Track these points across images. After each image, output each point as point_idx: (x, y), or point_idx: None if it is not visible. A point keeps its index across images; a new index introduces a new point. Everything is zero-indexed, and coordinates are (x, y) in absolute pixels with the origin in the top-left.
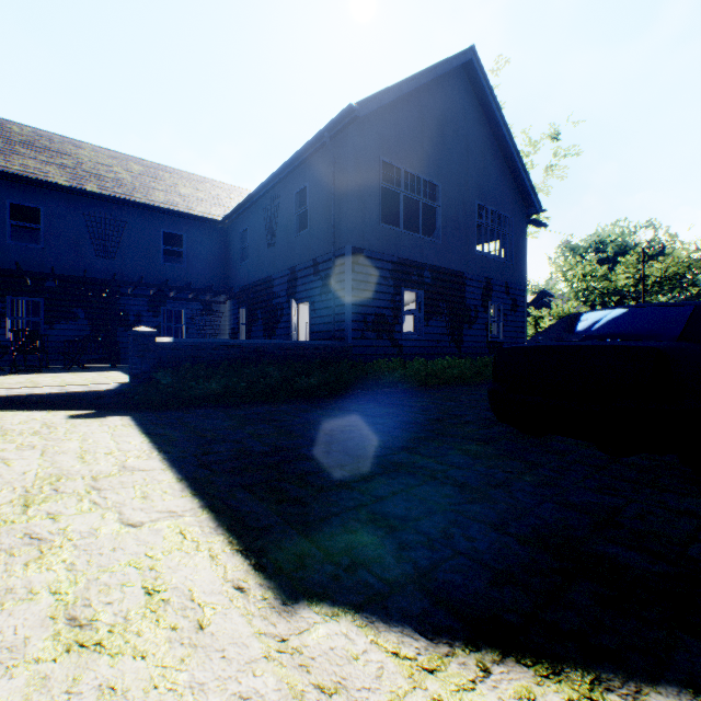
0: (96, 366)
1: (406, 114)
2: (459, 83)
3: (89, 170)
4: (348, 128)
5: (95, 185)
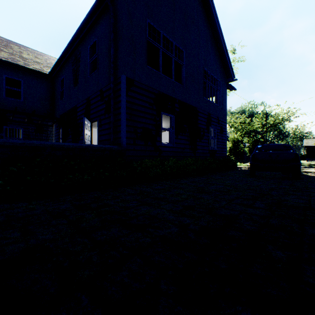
0: None
1: None
2: None
3: None
4: None
5: None
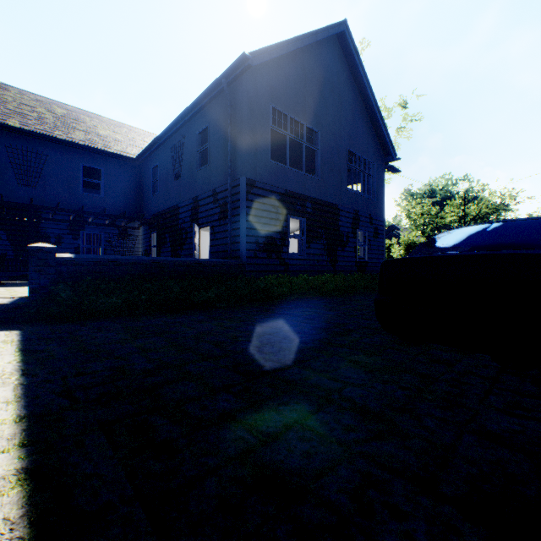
0: (16, 282)
1: (292, 70)
2: (334, 51)
3: (12, 108)
4: (243, 76)
5: (17, 121)
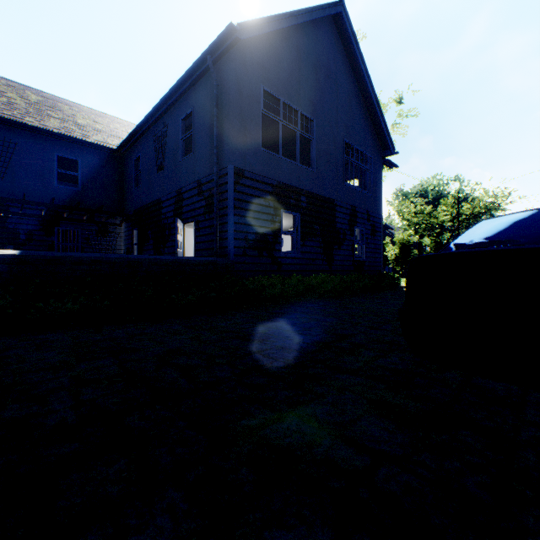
0: None
1: (285, 50)
2: (330, 34)
3: None
4: (230, 52)
5: None
